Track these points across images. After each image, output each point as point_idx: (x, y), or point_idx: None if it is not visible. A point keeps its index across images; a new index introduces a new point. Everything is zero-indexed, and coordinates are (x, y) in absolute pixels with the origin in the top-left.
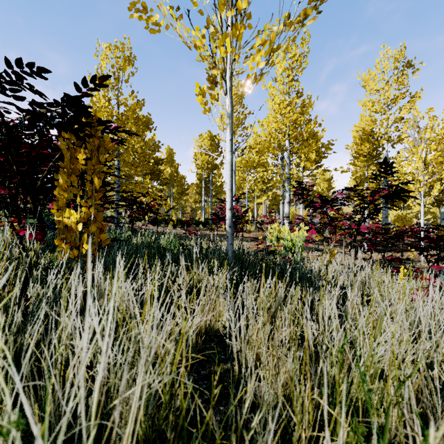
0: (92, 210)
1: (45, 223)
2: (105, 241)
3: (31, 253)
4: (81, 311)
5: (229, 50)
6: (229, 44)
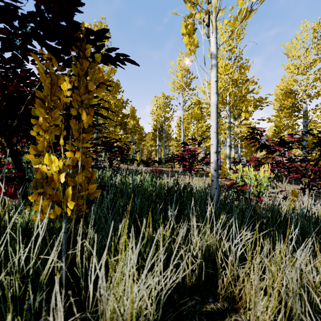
0: (79, 155)
1: (25, 169)
2: (94, 193)
3: (2, 212)
4: (65, 288)
5: None
6: None
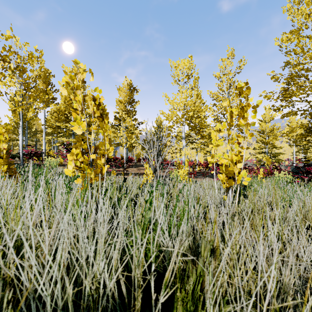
0: None
1: None
2: None
3: None
4: None
5: (20, 110)
6: (21, 109)
